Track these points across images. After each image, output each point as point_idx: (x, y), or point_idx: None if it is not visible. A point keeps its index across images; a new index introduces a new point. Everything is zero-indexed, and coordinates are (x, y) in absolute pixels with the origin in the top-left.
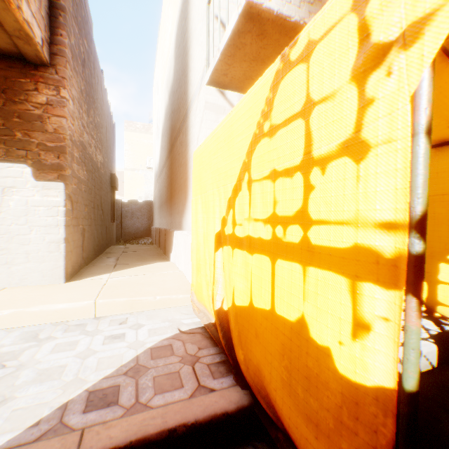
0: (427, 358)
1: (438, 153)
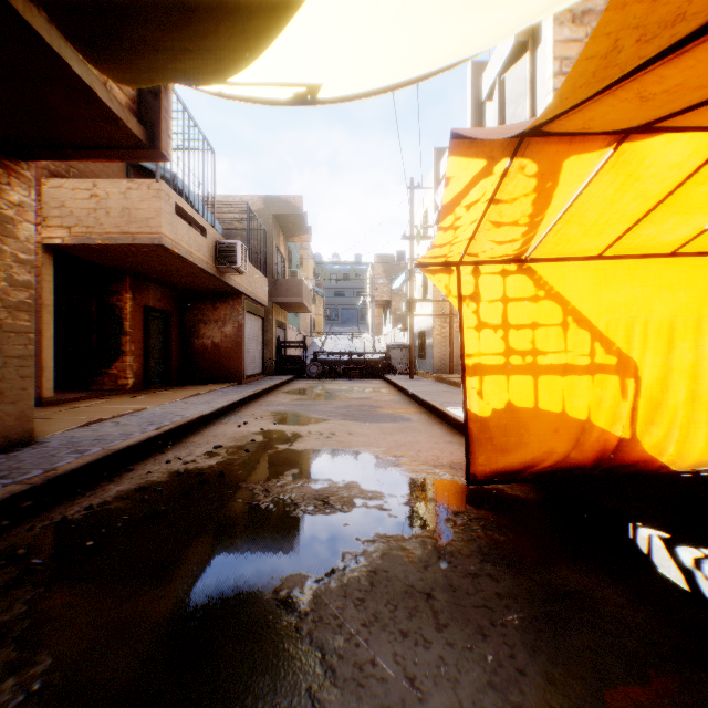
0: None
1: None
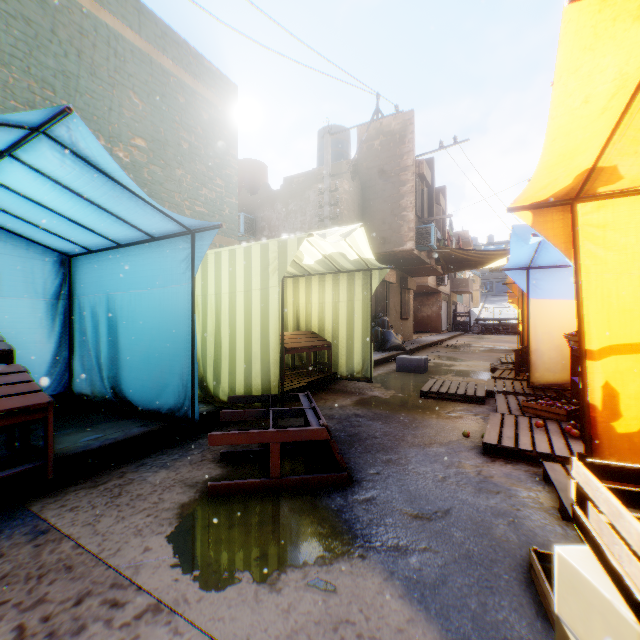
0: None
1: None
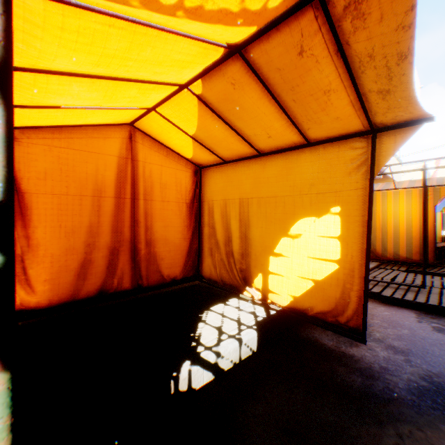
0: (249, 345)
1: (269, 161)
